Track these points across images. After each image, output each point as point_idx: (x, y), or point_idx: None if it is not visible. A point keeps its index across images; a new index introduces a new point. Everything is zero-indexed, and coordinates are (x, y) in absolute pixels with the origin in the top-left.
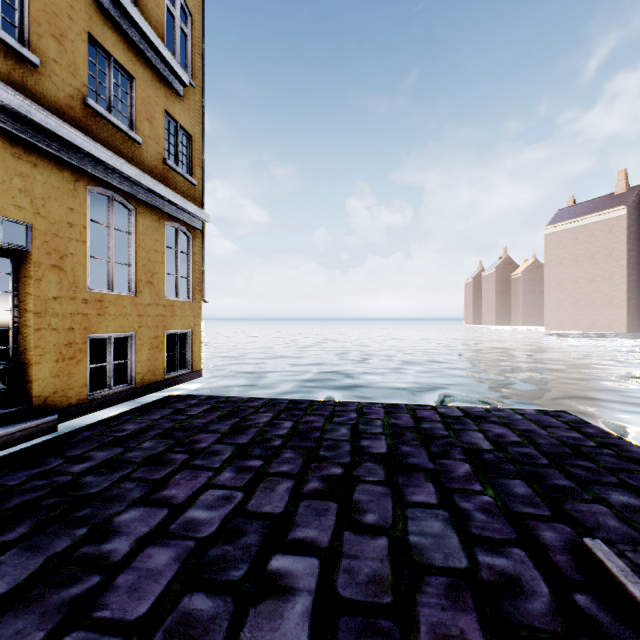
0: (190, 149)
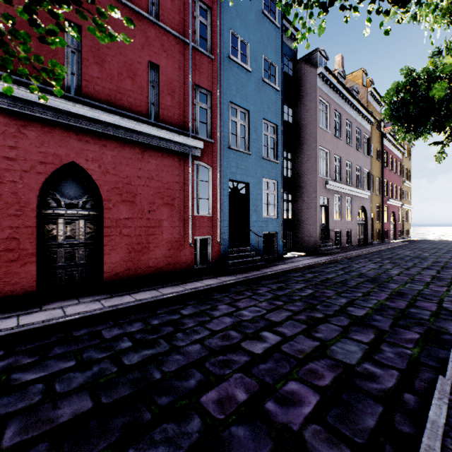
0: (409, 195)
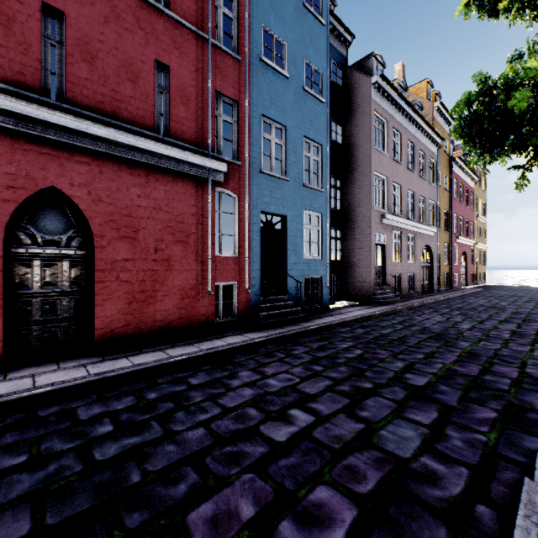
0: (484, 232)
